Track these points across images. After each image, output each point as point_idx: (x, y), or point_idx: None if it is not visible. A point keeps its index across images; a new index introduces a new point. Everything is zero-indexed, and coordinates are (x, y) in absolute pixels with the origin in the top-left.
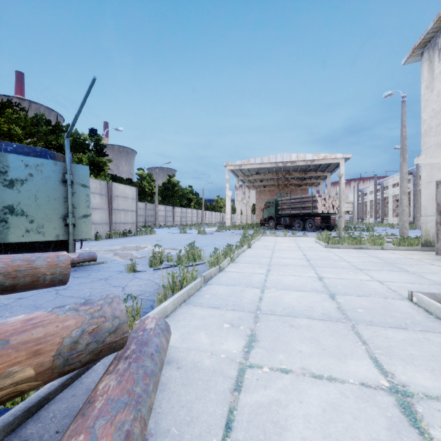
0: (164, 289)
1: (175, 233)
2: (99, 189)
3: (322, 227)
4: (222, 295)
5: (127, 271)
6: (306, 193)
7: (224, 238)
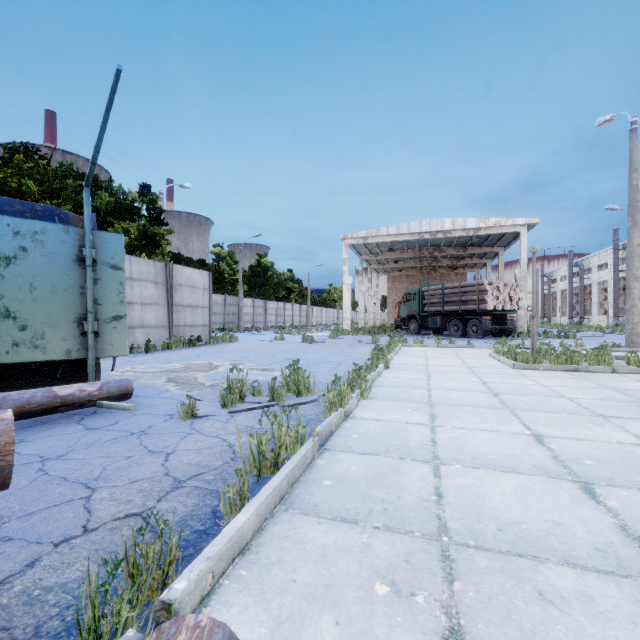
0: (239, 478)
1: (267, 341)
2: (153, 274)
3: (494, 332)
4: (357, 483)
5: (182, 417)
6: (465, 279)
7: (342, 349)
